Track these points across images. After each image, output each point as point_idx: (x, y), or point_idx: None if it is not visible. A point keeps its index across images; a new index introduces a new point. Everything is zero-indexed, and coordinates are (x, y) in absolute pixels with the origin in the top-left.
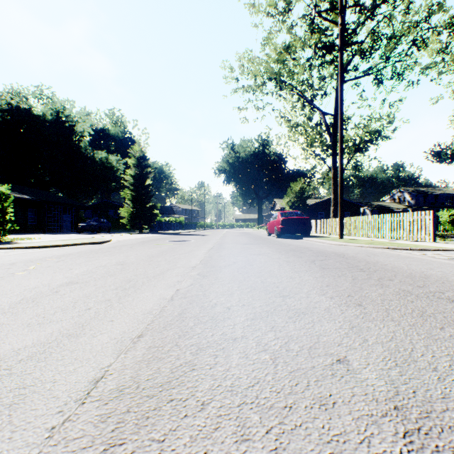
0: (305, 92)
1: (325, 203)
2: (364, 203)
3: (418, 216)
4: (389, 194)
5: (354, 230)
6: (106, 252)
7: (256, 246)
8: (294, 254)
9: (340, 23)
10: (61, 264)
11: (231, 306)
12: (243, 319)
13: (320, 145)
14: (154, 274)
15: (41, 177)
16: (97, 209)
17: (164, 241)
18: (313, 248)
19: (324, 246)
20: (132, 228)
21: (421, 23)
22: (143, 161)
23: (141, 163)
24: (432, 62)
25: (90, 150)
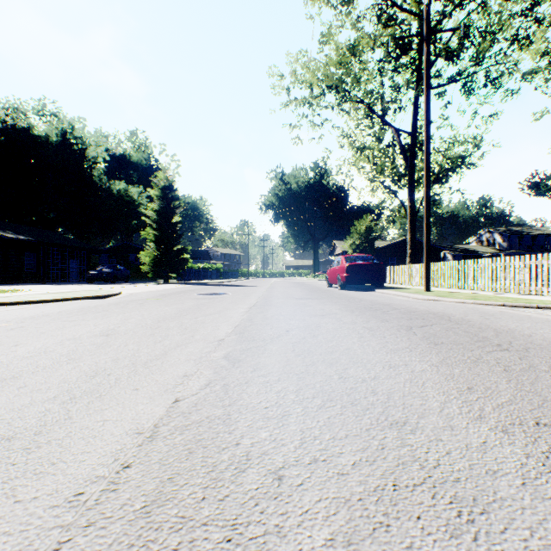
0: (374, 105)
1: (397, 246)
2: (444, 247)
3: (532, 260)
4: (475, 235)
5: (440, 279)
6: (100, 311)
7: (315, 302)
8: (373, 315)
9: (427, 3)
10: (9, 335)
11: (285, 465)
12: (322, 542)
13: (392, 172)
14: (148, 358)
15: (45, 214)
16: (113, 253)
17: (192, 294)
18: (397, 305)
19: (410, 302)
20: (155, 276)
21: (528, 11)
22: (169, 192)
23: (167, 195)
24: (534, 67)
25: (105, 179)
